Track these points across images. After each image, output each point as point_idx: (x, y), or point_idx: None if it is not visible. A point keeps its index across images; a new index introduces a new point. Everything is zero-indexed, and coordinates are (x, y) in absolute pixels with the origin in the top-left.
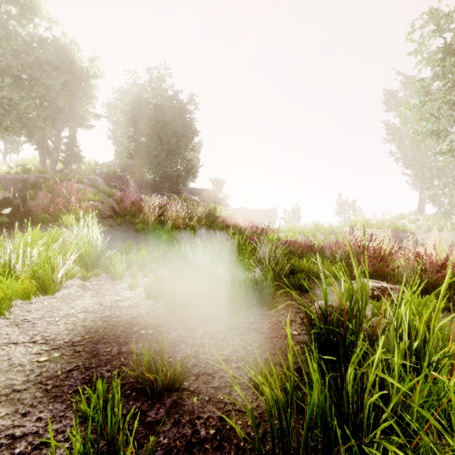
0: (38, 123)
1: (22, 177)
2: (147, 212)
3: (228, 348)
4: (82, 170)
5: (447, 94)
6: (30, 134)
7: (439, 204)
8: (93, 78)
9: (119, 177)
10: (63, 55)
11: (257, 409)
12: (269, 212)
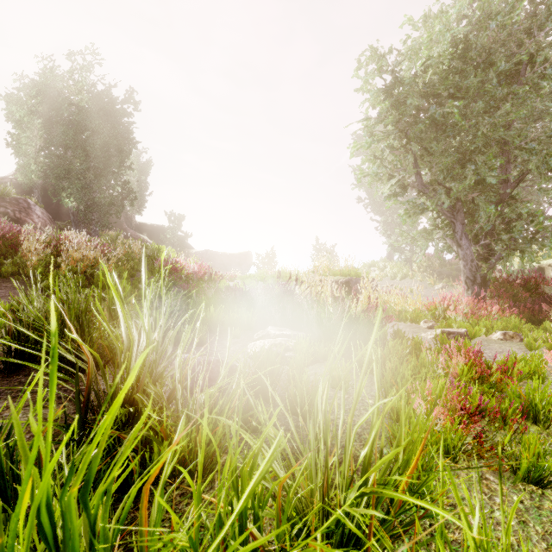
0: None
1: None
2: (25, 250)
3: None
4: None
5: (384, 137)
6: None
7: (402, 251)
8: None
9: (13, 200)
10: None
11: None
12: (241, 256)
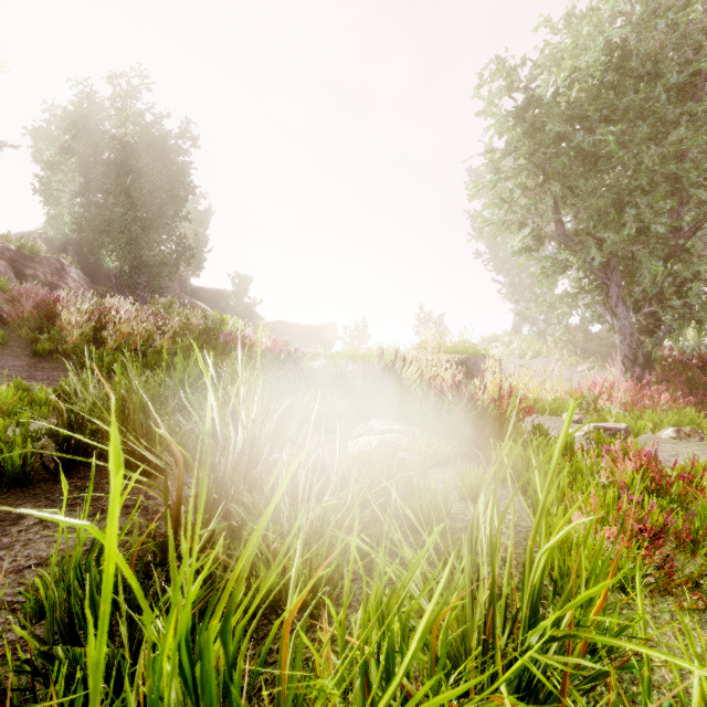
0: None
1: None
2: (64, 322)
3: (60, 545)
4: None
5: (515, 174)
6: None
7: (534, 321)
8: None
9: (44, 260)
10: None
11: (18, 641)
12: (324, 329)
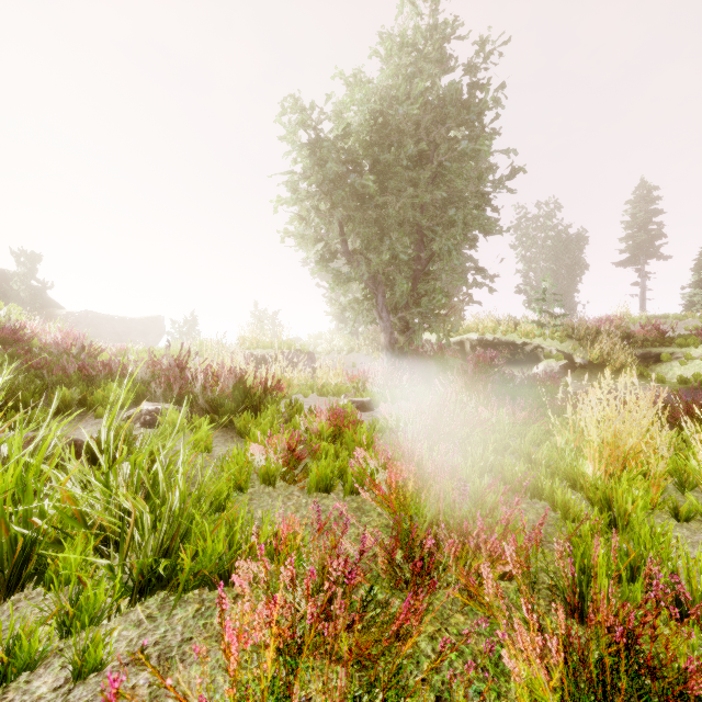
0: None
1: None
2: None
3: None
4: None
5: (307, 198)
6: None
7: (349, 322)
8: None
9: None
10: None
11: None
12: (147, 323)
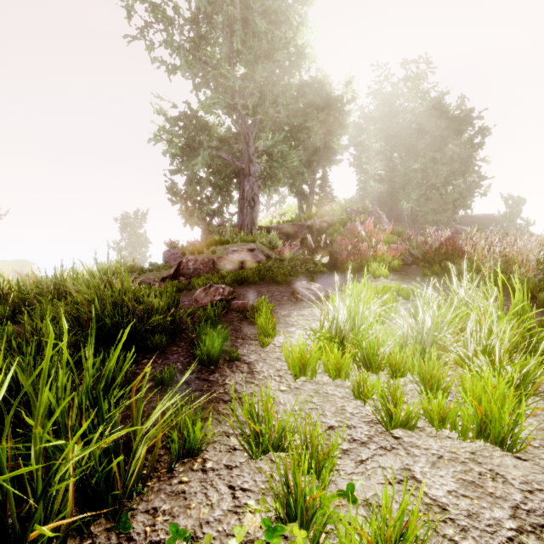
0: (300, 169)
1: (288, 225)
2: (479, 255)
3: None
4: (335, 210)
5: None
6: (291, 183)
7: None
8: (348, 104)
9: (369, 213)
10: (319, 92)
11: None
12: None
